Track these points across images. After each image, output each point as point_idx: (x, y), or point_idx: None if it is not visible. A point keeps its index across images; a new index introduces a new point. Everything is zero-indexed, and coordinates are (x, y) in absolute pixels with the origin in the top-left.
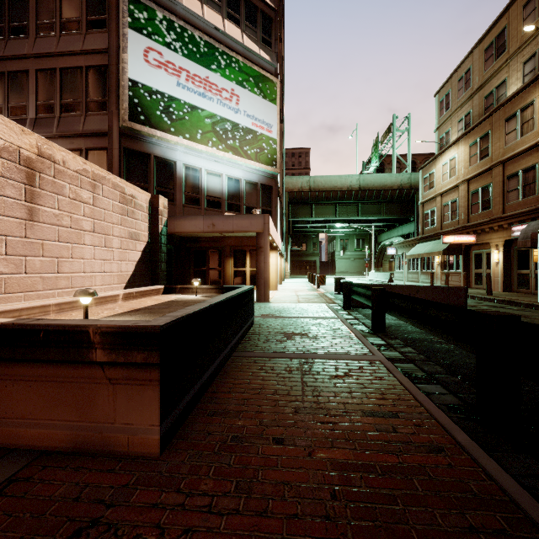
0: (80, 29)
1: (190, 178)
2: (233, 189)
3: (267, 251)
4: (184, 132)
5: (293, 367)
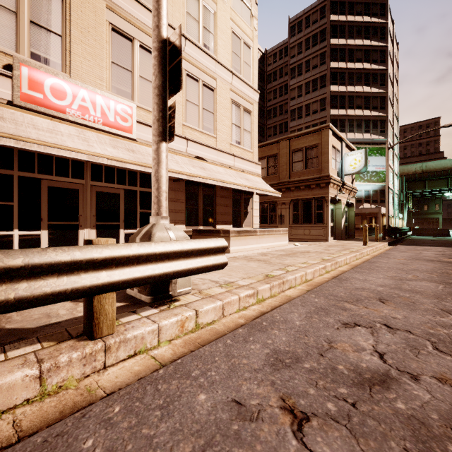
0: None
1: None
2: (367, 194)
3: (380, 218)
4: None
5: (380, 236)
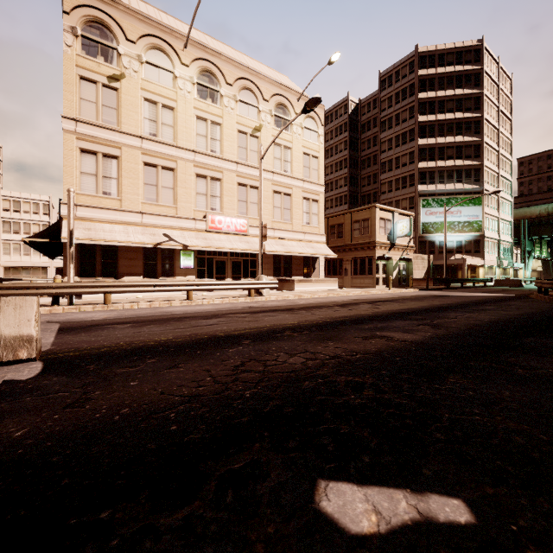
0: (407, 209)
1: (440, 245)
2: (459, 245)
3: (464, 269)
4: (438, 231)
5: None
